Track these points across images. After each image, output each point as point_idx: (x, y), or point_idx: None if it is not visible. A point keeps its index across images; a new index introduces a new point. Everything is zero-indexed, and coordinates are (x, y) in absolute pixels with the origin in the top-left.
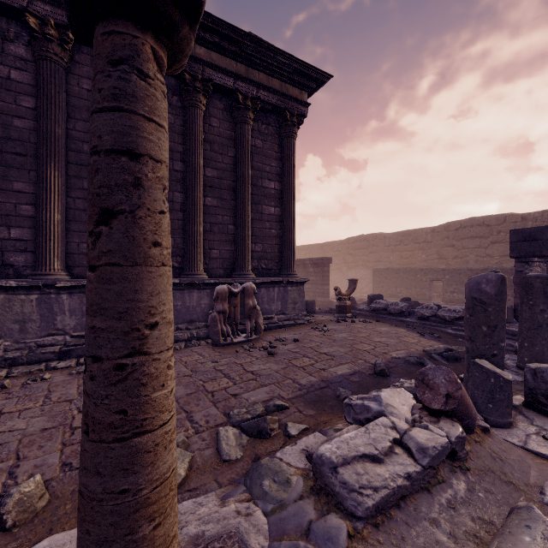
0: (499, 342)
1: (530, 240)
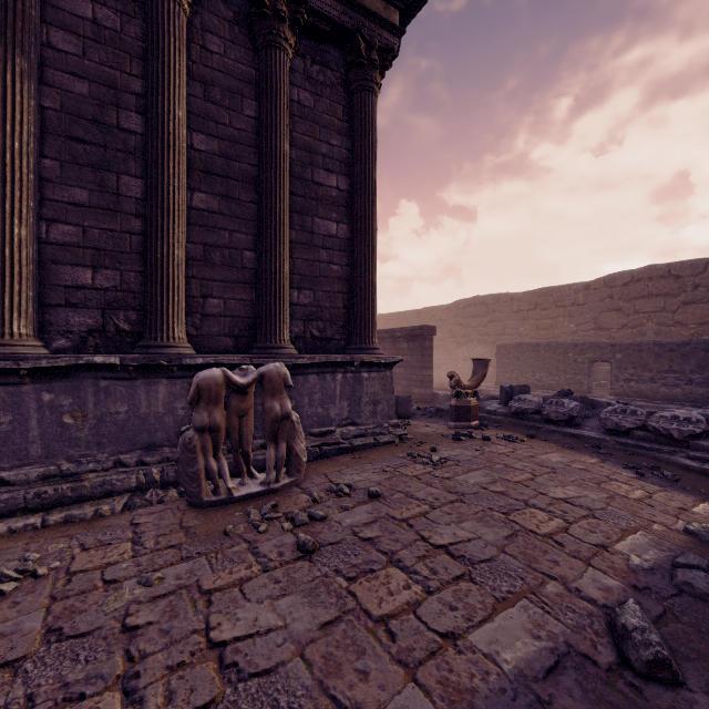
0: None
1: None
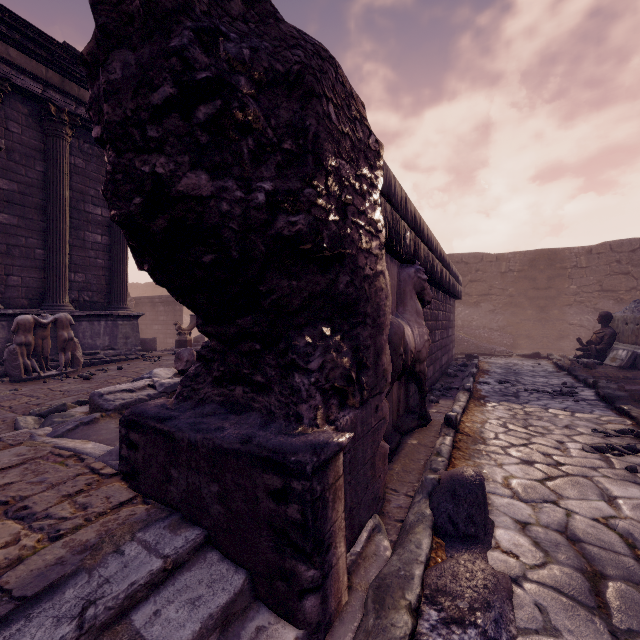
0: None
1: None
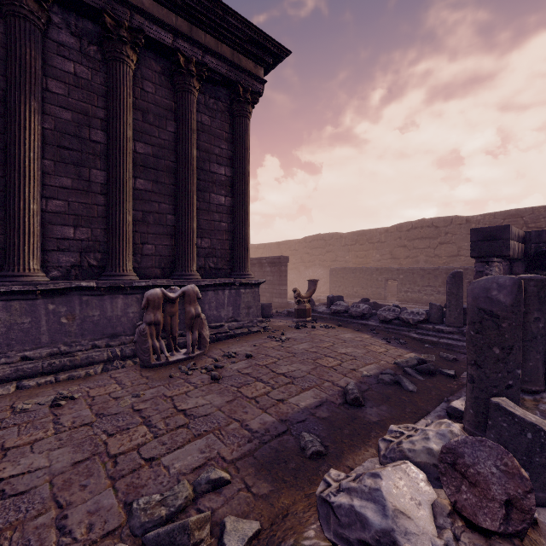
0: (515, 368)
1: (490, 239)
